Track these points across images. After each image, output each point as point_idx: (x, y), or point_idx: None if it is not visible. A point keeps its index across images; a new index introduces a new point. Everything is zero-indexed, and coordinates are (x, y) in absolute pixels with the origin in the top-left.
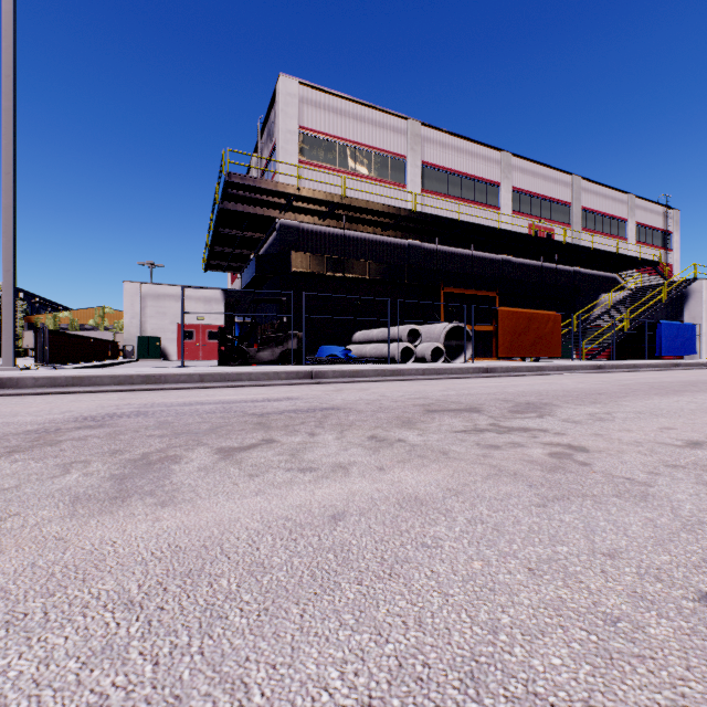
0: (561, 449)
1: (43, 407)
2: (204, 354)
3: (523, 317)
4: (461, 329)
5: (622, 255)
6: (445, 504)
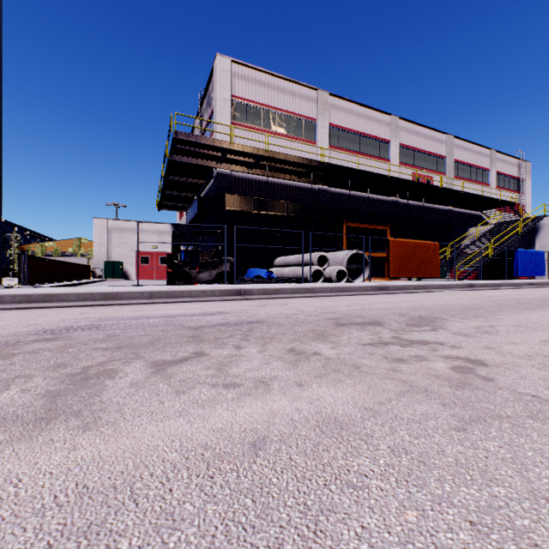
0: (461, 362)
1: (14, 320)
2: (158, 275)
3: (409, 246)
4: (360, 255)
5: (486, 197)
6: (365, 427)
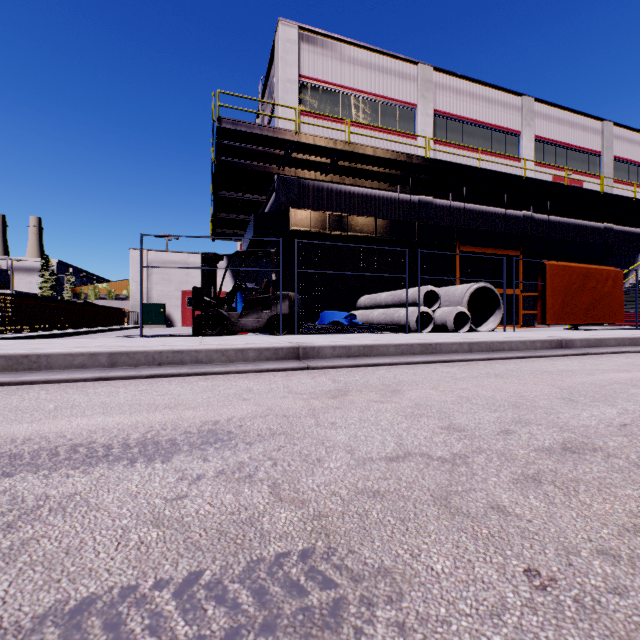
0: None
1: None
2: None
3: (576, 273)
4: (486, 291)
5: None
6: None
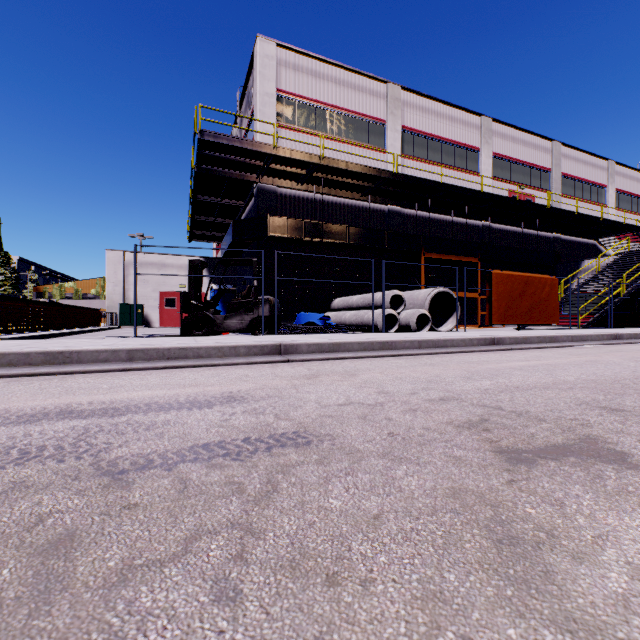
0: None
1: None
2: None
3: (518, 281)
4: (446, 295)
5: (606, 220)
6: None
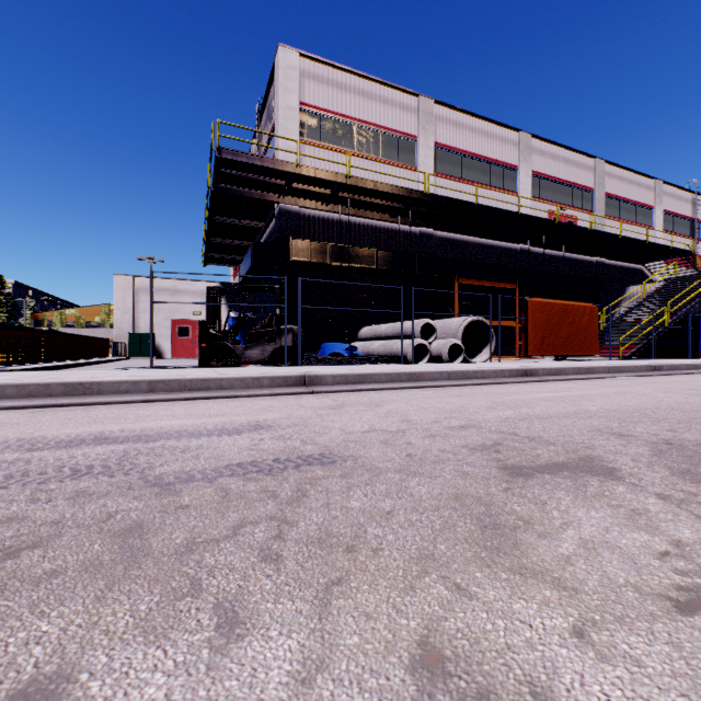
0: None
1: None
2: None
3: (555, 309)
4: (480, 324)
5: (652, 244)
6: None
